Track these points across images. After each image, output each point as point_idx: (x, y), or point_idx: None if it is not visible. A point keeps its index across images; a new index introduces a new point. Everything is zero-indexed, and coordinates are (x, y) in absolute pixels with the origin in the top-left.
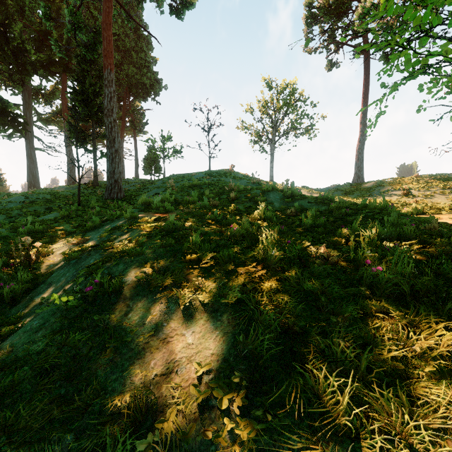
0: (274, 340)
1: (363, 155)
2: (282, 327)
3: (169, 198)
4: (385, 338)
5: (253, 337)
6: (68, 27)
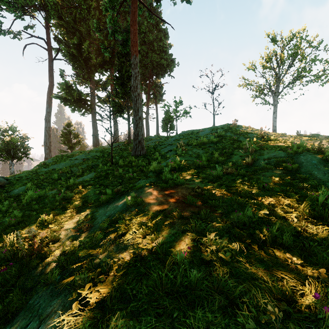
0: None
1: None
2: None
3: (178, 163)
4: None
5: None
6: (110, 33)
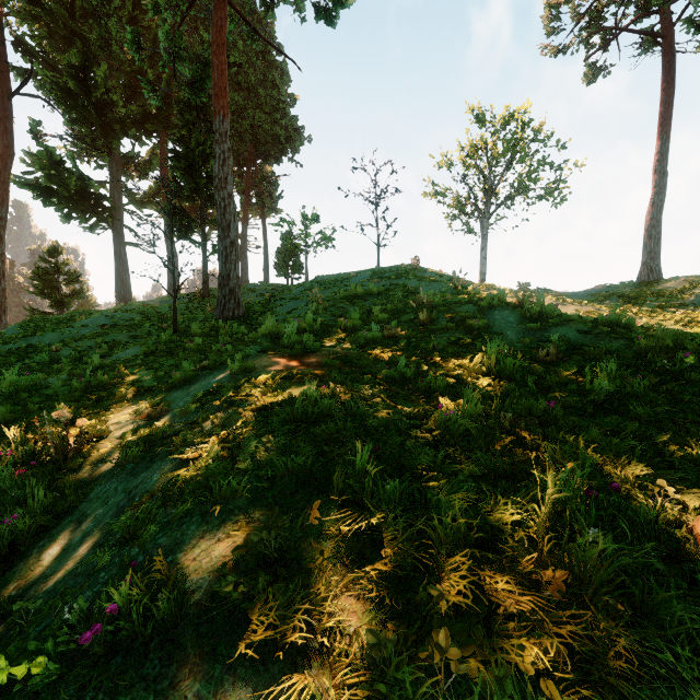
0: None
1: (660, 230)
2: None
3: (311, 322)
4: None
5: None
6: (164, 59)
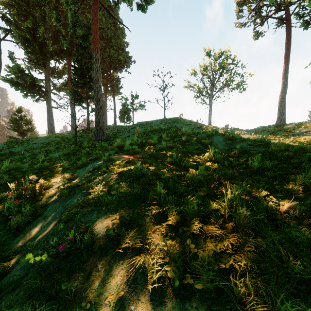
0: None
1: (285, 103)
2: None
3: (136, 141)
4: None
5: None
6: (70, 26)
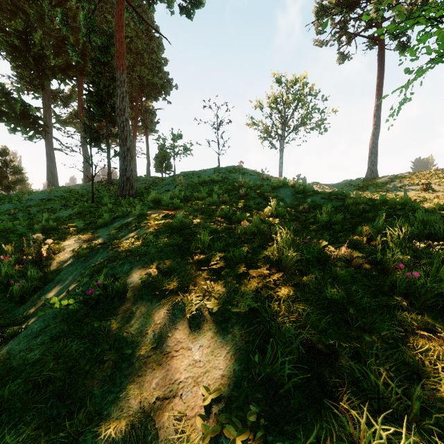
0: (295, 361)
1: (377, 149)
2: (304, 344)
3: (178, 194)
4: (439, 367)
5: (270, 358)
6: (83, 32)
